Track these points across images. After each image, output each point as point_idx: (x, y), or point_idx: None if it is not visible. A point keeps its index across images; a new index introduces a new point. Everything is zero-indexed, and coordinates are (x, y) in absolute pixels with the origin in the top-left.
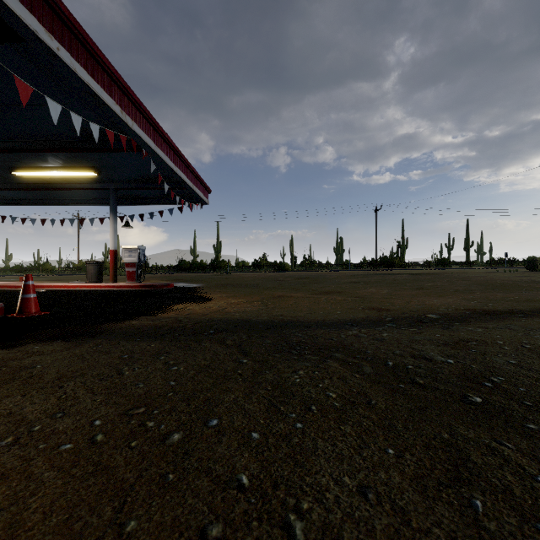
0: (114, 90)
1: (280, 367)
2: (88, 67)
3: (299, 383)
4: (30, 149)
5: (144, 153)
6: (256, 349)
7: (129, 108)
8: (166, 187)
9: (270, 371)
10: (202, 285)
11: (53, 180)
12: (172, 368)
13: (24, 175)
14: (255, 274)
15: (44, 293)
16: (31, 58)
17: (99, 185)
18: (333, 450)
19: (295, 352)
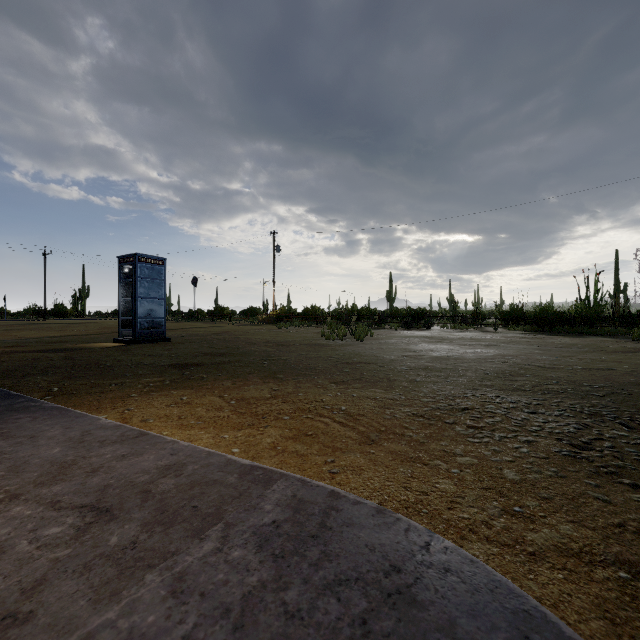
0: None
1: None
2: None
3: None
4: None
5: None
6: None
7: None
8: None
9: None
10: None
11: None
12: None
13: None
14: None
15: None
16: None
17: None
18: (1, 344)
19: None
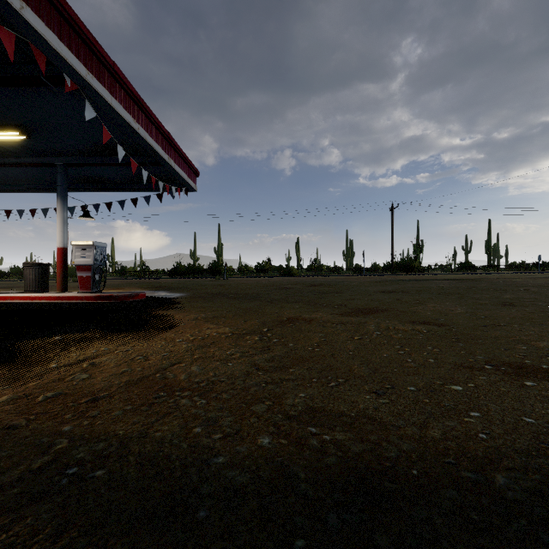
0: None
1: None
2: None
3: None
4: None
5: (69, 83)
6: None
7: None
8: (121, 152)
9: None
10: (186, 295)
11: None
12: None
13: None
14: (257, 280)
15: None
16: None
17: (43, 159)
18: None
19: None
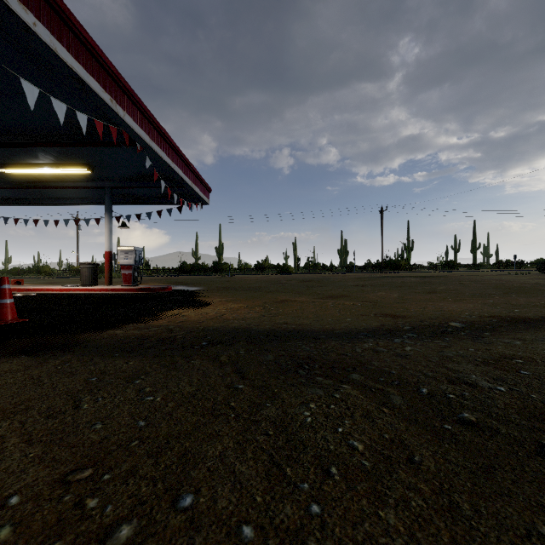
0: (102, 76)
1: (285, 397)
2: (71, 48)
3: (310, 424)
4: (17, 144)
5: (138, 147)
6: (256, 369)
7: (120, 97)
8: (163, 185)
9: (272, 403)
10: (202, 288)
11: (45, 178)
12: (146, 398)
13: (13, 172)
14: (257, 277)
15: (33, 297)
16: (7, 37)
17: (94, 183)
18: None
19: (303, 372)
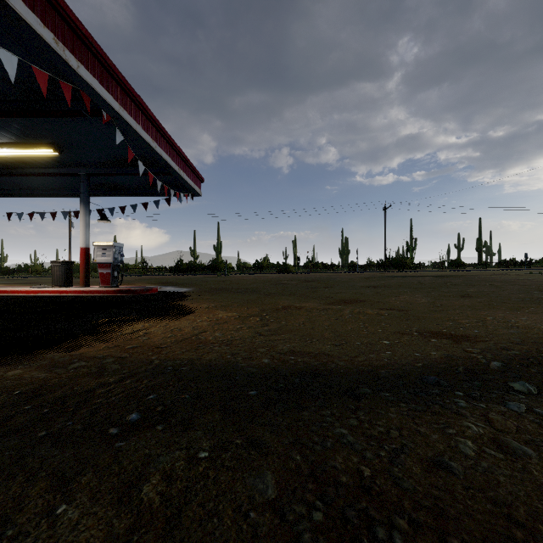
0: (40, 5)
1: None
2: None
3: None
4: None
5: (105, 116)
6: None
7: (72, 42)
8: (142, 168)
9: None
10: (193, 290)
11: (11, 163)
12: None
13: None
14: (255, 276)
15: None
16: None
17: (68, 169)
18: None
19: None
